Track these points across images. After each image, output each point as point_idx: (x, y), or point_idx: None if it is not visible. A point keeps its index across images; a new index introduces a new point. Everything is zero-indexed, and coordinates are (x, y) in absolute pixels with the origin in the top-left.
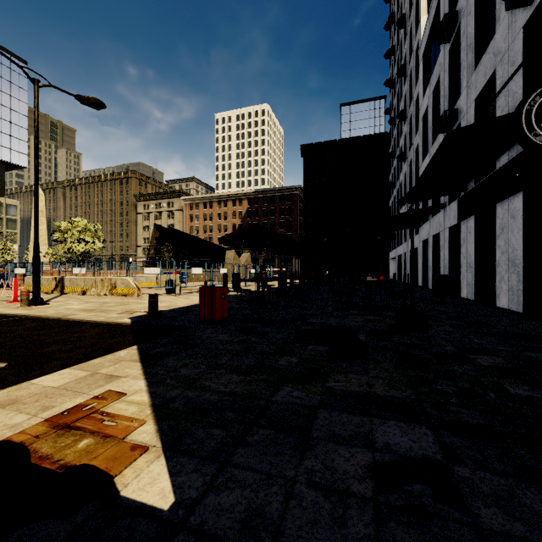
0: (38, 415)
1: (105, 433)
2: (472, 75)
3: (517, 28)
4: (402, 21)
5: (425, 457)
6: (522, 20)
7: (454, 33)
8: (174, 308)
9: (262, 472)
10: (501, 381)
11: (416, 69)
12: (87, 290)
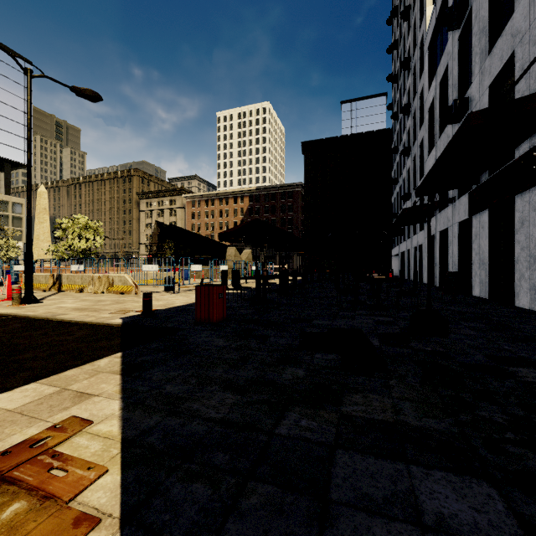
0: None
1: (47, 490)
2: (486, 61)
3: None
4: (406, 13)
5: None
6: None
7: (464, 18)
8: (171, 307)
9: None
10: None
11: (420, 61)
12: (84, 288)
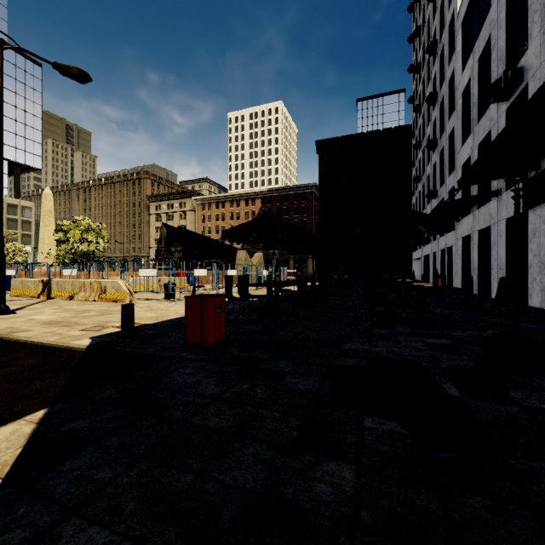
0: None
1: None
2: None
3: None
4: None
5: None
6: None
7: None
8: (162, 321)
9: None
10: None
11: (449, 43)
12: (75, 295)
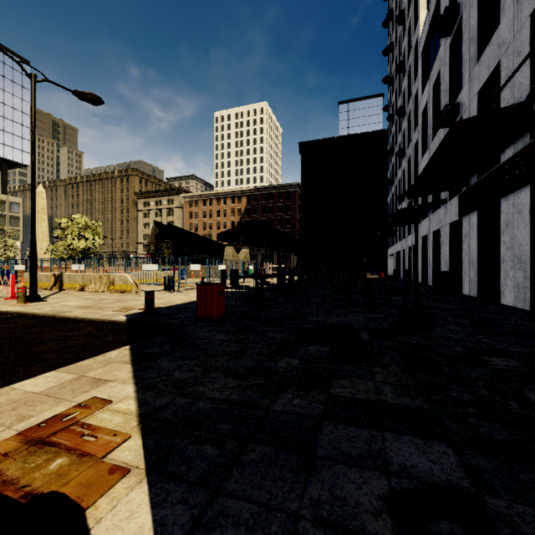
0: (12, 427)
1: (82, 450)
2: (475, 68)
3: (524, 17)
4: (401, 17)
5: (450, 484)
6: (528, 9)
7: (455, 26)
8: (172, 305)
9: (259, 504)
10: (521, 387)
11: (415, 65)
12: (86, 287)
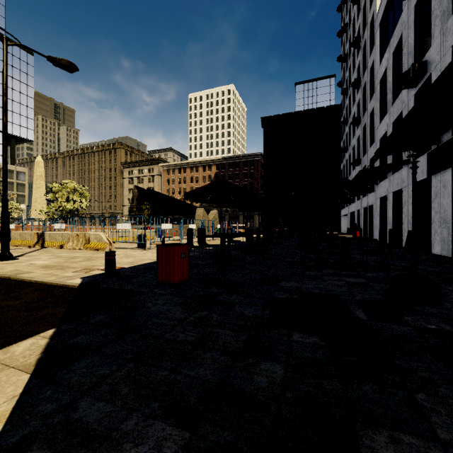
0: None
1: None
2: (449, 20)
3: None
4: None
5: None
6: None
7: None
8: (137, 265)
9: None
10: None
11: (370, 39)
12: (64, 245)
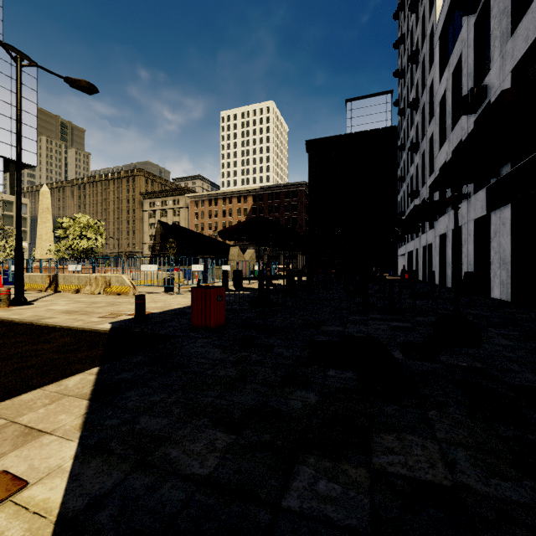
0: None
1: None
2: (508, 43)
3: None
4: (414, 5)
5: None
6: None
7: (481, 1)
8: (167, 310)
9: None
10: None
11: (430, 53)
12: (81, 289)
